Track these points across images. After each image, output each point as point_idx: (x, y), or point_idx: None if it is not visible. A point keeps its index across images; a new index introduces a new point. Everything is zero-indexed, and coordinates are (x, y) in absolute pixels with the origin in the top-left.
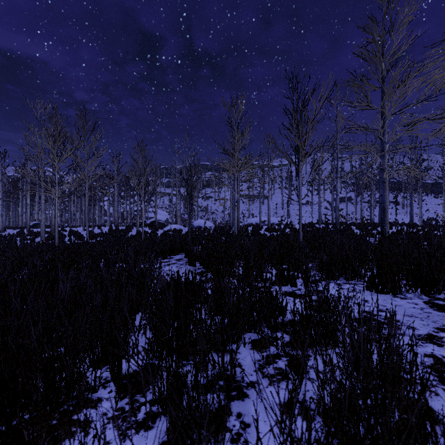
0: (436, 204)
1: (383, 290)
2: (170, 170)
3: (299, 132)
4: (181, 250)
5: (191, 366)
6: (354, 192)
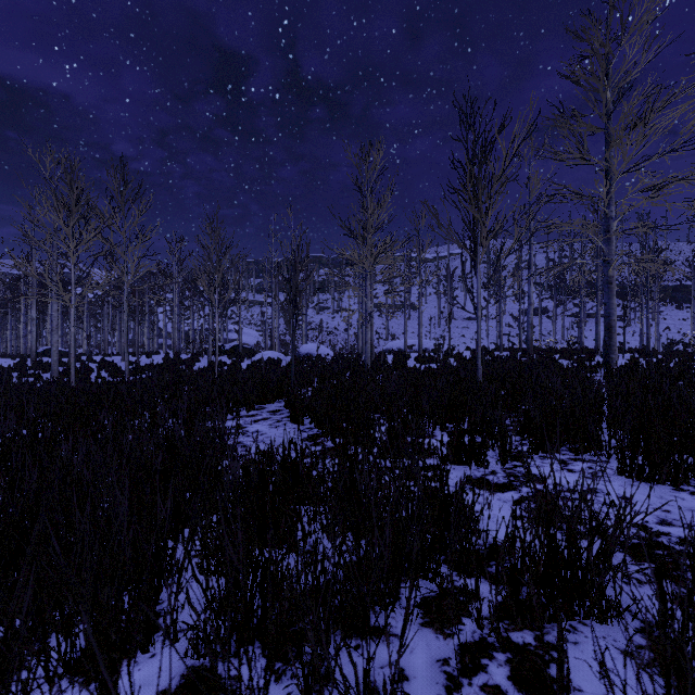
0: (680, 318)
1: (653, 476)
2: (263, 263)
3: (477, 197)
4: (278, 395)
5: (293, 678)
6: (553, 300)
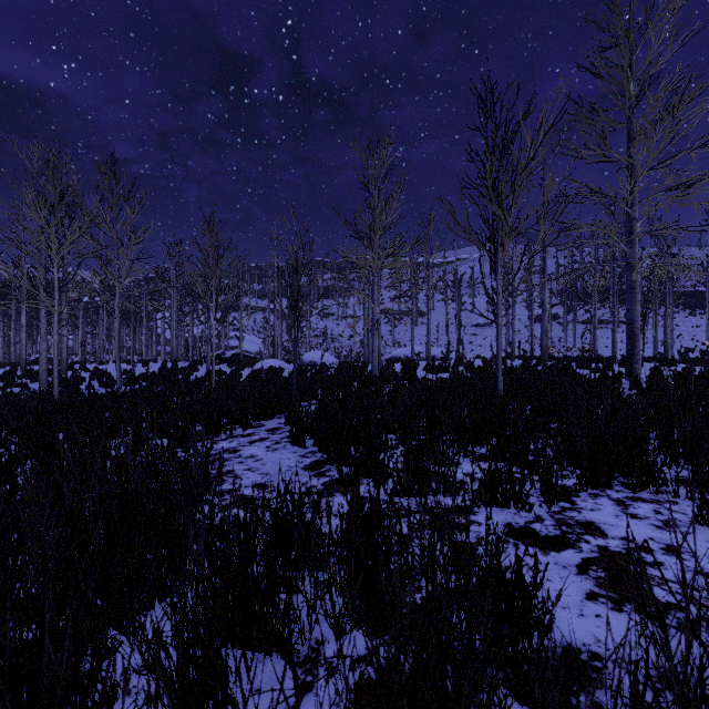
0: (693, 325)
1: None
2: (264, 268)
3: (497, 191)
4: (278, 410)
5: None
6: (564, 306)
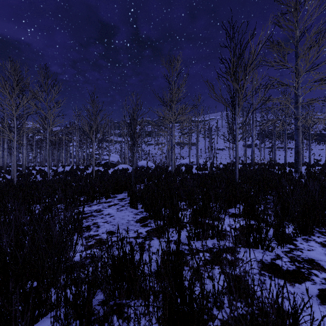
0: (319, 149)
1: None
2: (120, 121)
3: (236, 77)
4: (124, 189)
5: None
6: (260, 140)
